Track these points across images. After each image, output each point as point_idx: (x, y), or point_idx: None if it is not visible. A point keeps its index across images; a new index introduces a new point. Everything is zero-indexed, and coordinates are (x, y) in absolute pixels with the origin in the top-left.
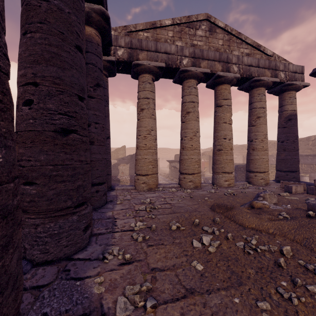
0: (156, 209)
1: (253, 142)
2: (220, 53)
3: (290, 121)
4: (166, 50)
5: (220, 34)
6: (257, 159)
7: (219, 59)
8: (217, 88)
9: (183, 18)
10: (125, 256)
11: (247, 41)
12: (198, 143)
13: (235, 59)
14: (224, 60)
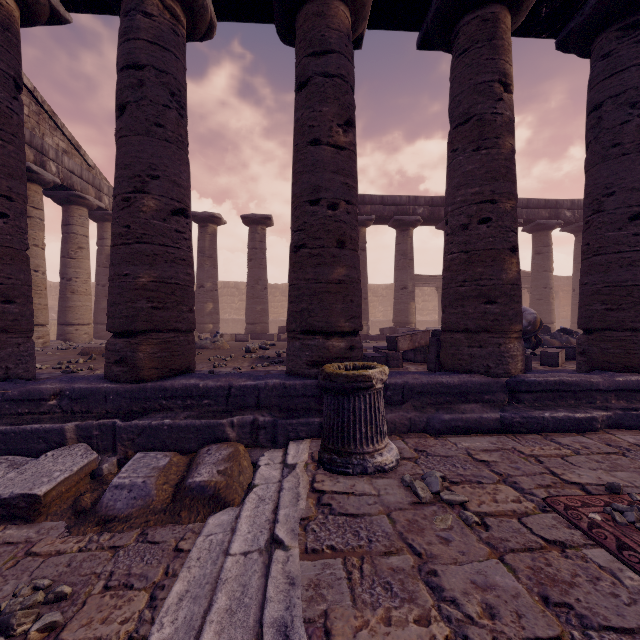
0: None
1: (72, 282)
2: (33, 134)
3: None
4: None
5: (25, 97)
6: (80, 307)
7: (31, 143)
8: None
9: None
10: (91, 366)
11: (64, 131)
12: None
13: (54, 153)
14: (39, 149)
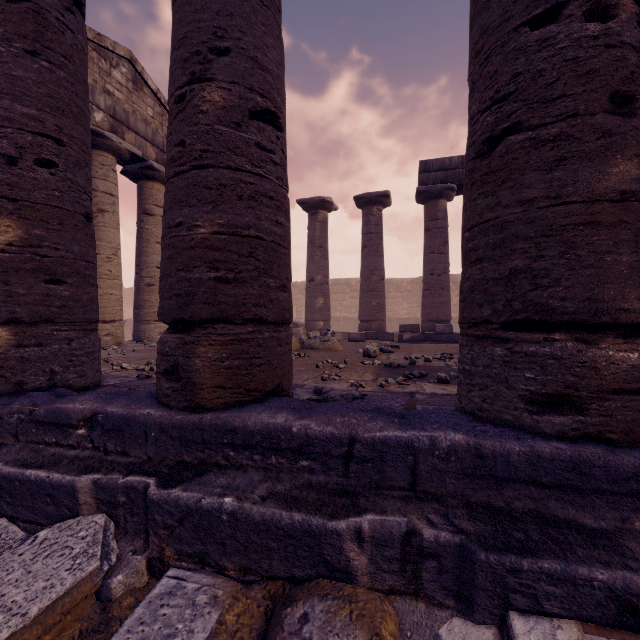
0: (109, 360)
1: None
2: (155, 132)
3: None
4: None
5: (150, 99)
6: None
7: (153, 142)
8: (146, 184)
9: (90, 30)
10: None
11: None
12: (120, 269)
13: None
14: (160, 147)
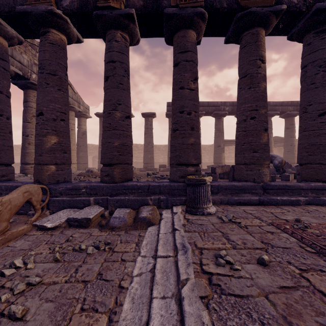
0: None
1: None
2: None
3: (84, 135)
4: (20, 60)
5: None
6: (72, 156)
7: None
8: None
9: None
10: (89, 179)
11: None
12: None
13: None
14: None
